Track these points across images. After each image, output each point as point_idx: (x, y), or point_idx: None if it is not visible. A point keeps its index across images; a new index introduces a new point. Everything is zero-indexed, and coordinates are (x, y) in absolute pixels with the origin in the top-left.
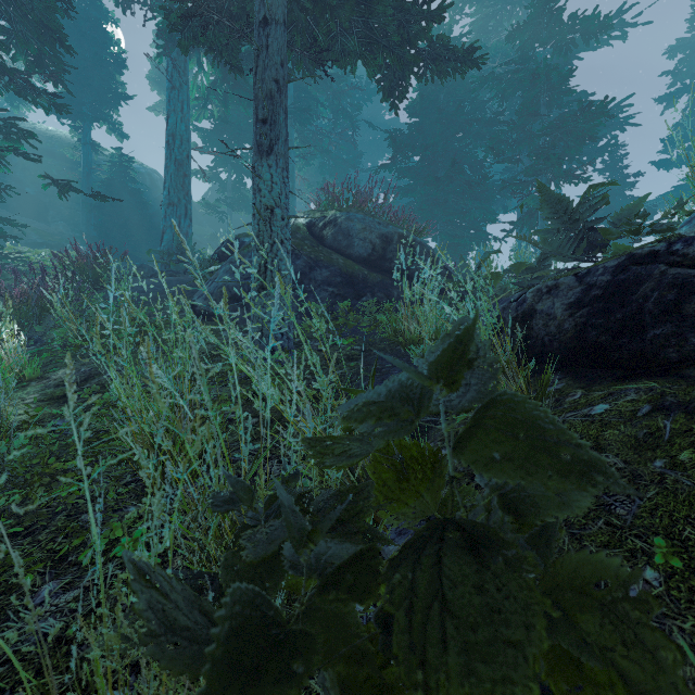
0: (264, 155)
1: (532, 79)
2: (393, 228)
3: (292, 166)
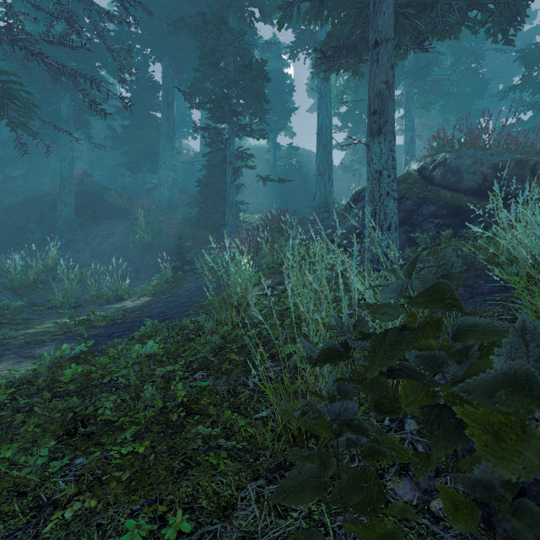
0: (376, 136)
1: None
2: (509, 156)
3: (412, 118)
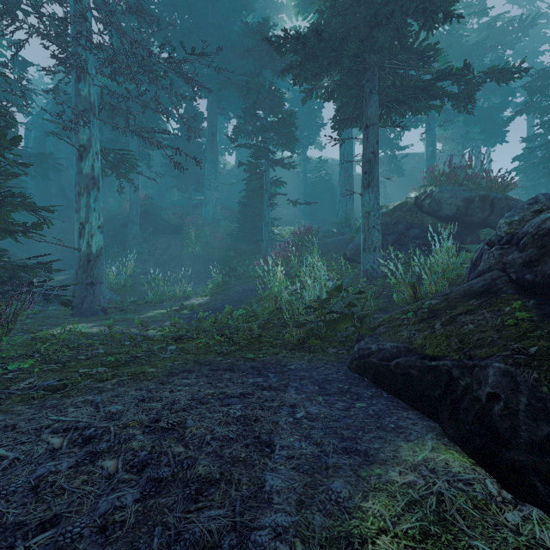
0: (366, 188)
1: None
2: (475, 192)
3: (432, 134)
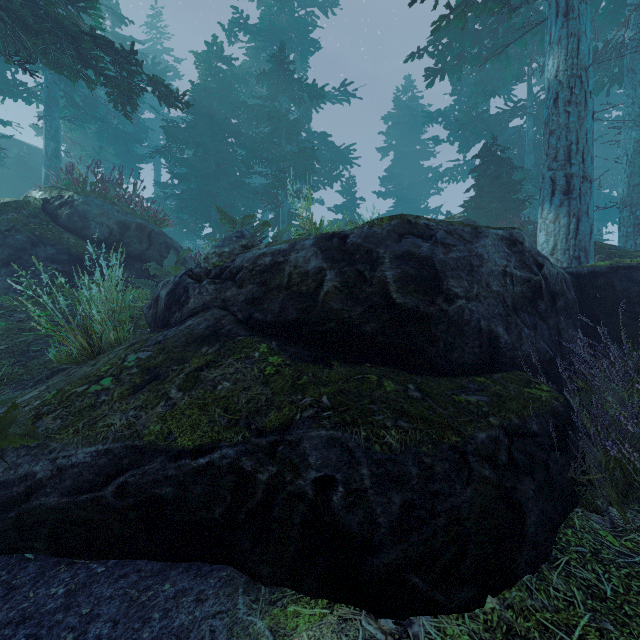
0: None
1: (269, 118)
2: (132, 217)
3: (56, 126)
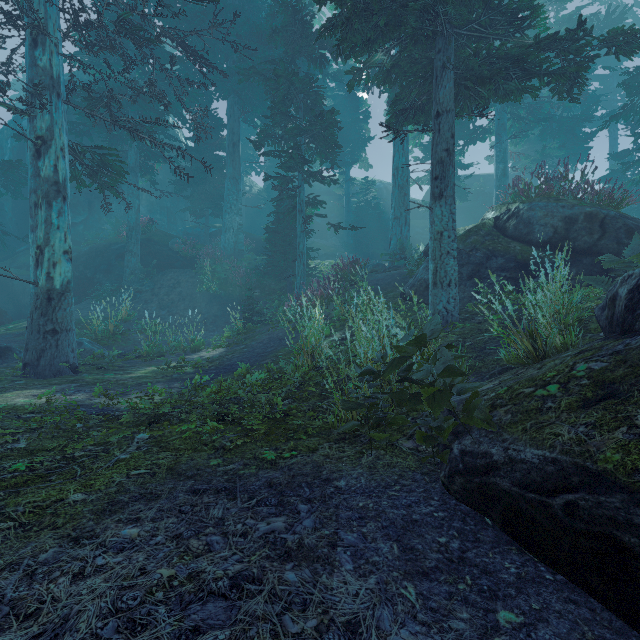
0: (437, 200)
1: None
2: (579, 208)
3: (504, 148)
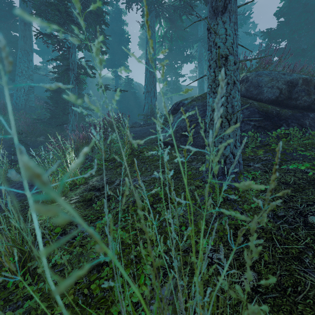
0: (219, 15)
1: None
2: (297, 75)
3: (202, 66)
